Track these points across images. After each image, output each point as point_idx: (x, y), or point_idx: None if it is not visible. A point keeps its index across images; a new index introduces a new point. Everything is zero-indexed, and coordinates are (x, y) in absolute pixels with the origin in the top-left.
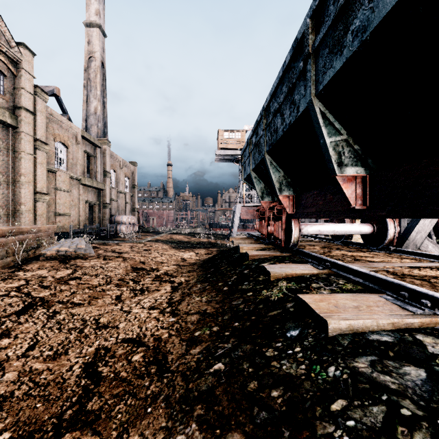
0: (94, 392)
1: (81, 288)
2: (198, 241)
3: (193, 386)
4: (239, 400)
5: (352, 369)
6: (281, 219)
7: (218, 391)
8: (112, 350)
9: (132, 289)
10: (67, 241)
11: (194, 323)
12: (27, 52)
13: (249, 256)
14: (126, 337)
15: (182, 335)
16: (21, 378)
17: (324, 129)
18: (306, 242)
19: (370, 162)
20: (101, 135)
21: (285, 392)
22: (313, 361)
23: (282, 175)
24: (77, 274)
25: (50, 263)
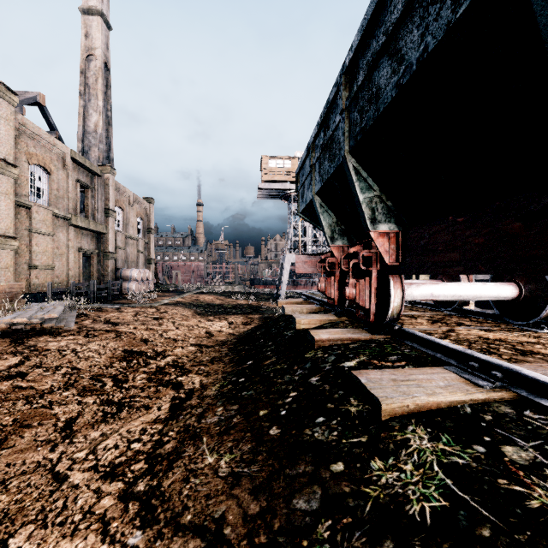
0: None
1: (13, 399)
2: (234, 304)
3: None
4: None
5: None
6: (369, 275)
7: None
8: None
9: (105, 400)
10: (35, 307)
11: None
12: None
13: (315, 342)
14: None
15: None
16: None
17: None
18: None
19: None
20: (103, 160)
21: None
22: None
23: (377, 195)
24: (25, 367)
25: None
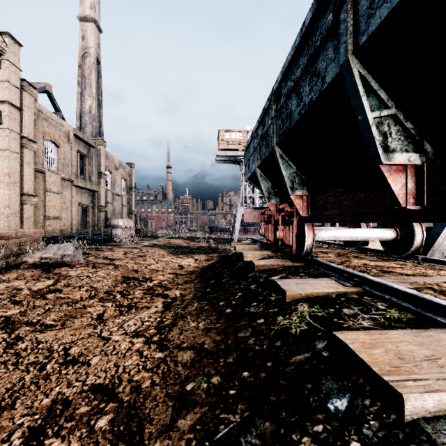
0: None
1: (59, 304)
2: (198, 246)
3: None
4: None
5: None
6: (292, 223)
7: None
8: (72, 404)
9: (119, 304)
10: (54, 247)
11: (186, 366)
12: (12, 42)
13: (255, 267)
14: (96, 382)
15: (169, 387)
16: None
17: (365, 100)
18: (316, 248)
19: (426, 145)
20: (96, 135)
21: None
22: None
23: (295, 172)
24: (59, 286)
25: (31, 272)
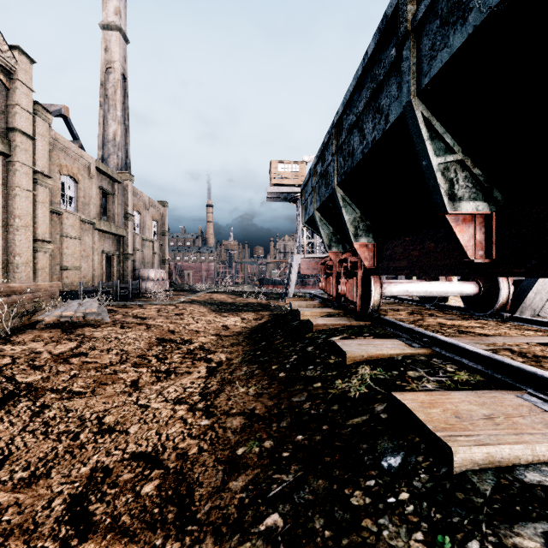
0: None
1: (86, 369)
2: (245, 302)
3: None
4: None
5: None
6: (356, 276)
7: None
8: (114, 472)
9: (155, 370)
10: (74, 303)
11: (236, 431)
12: (23, 58)
13: (313, 326)
14: (137, 451)
15: (218, 452)
16: None
17: (429, 144)
18: (386, 305)
19: (496, 193)
20: (121, 167)
21: None
22: (435, 526)
23: (359, 216)
24: (83, 349)
25: (49, 333)
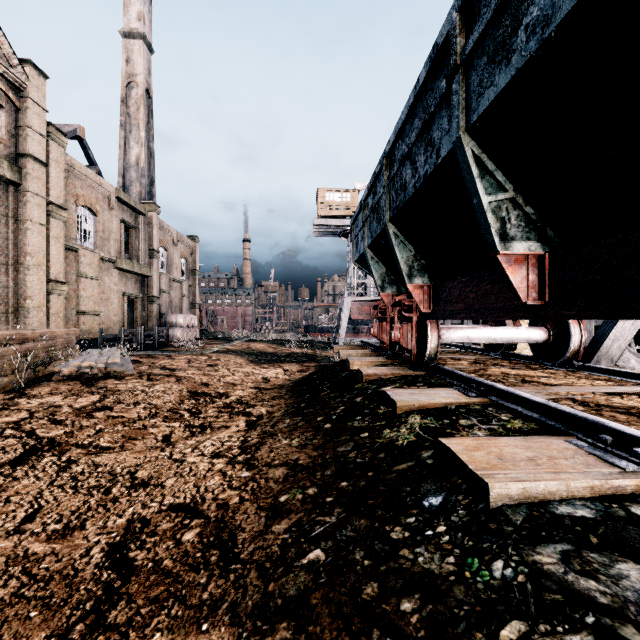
0: (120, 593)
1: (112, 423)
2: (288, 352)
3: (274, 588)
4: (349, 615)
5: (532, 566)
6: (411, 321)
7: (315, 598)
8: (152, 522)
9: (188, 424)
10: (94, 353)
11: (279, 481)
12: (35, 73)
13: (363, 376)
14: (175, 502)
15: (261, 501)
16: (10, 569)
17: (480, 182)
18: (447, 354)
19: (549, 233)
20: (145, 196)
21: (424, 604)
22: (467, 551)
23: (413, 255)
24: (107, 402)
25: (67, 386)
